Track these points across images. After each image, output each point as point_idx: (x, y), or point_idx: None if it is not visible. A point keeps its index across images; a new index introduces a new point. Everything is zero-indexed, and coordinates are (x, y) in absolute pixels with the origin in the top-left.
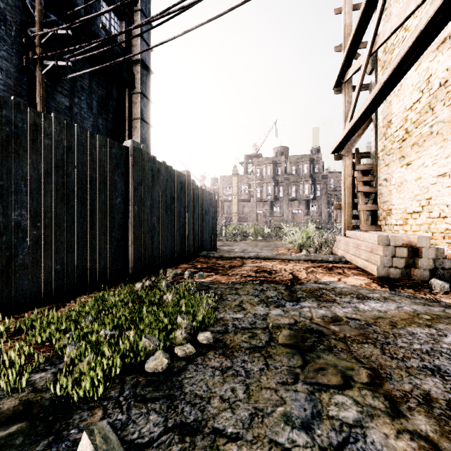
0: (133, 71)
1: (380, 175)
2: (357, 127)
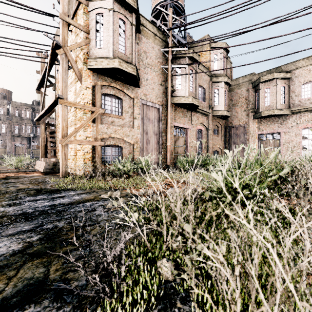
0: None
1: (57, 135)
2: (43, 116)
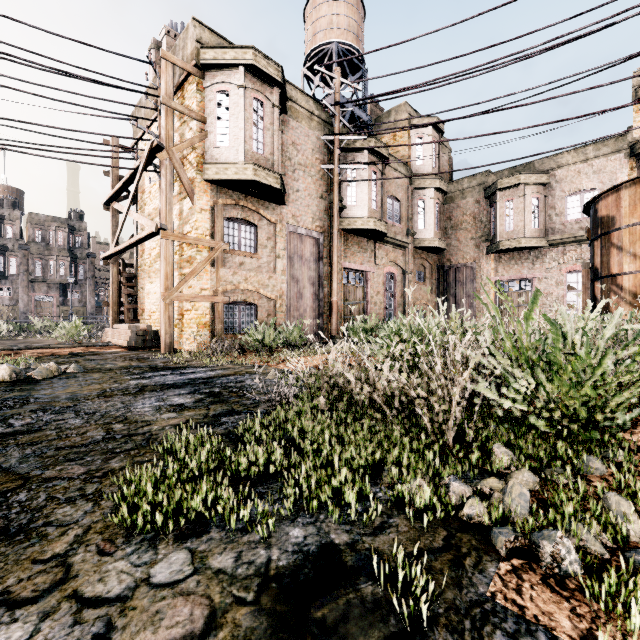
0: None
1: (140, 284)
2: (121, 252)
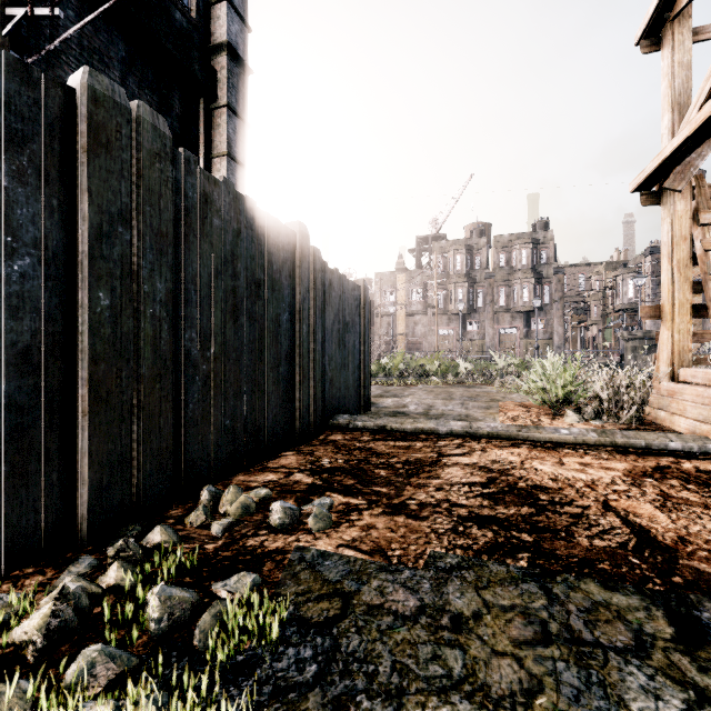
0: (214, 67)
1: None
2: None
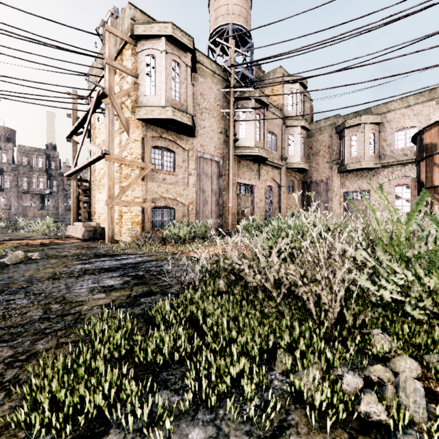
0: None
1: (92, 194)
2: (78, 171)
